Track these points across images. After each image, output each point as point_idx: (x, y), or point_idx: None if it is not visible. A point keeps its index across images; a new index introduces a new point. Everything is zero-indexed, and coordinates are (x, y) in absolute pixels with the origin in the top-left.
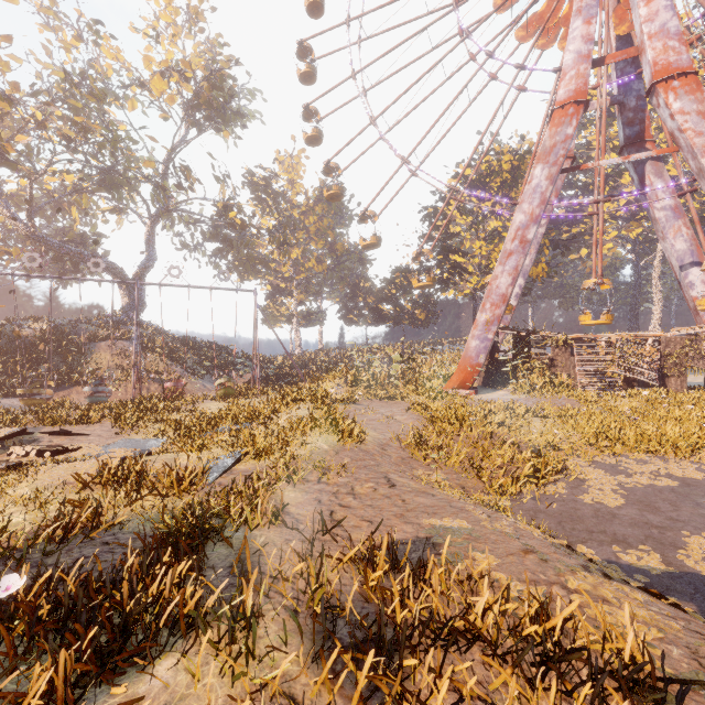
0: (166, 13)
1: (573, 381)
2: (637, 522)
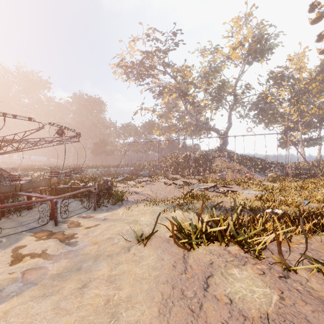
0: (236, 23)
1: None
2: None
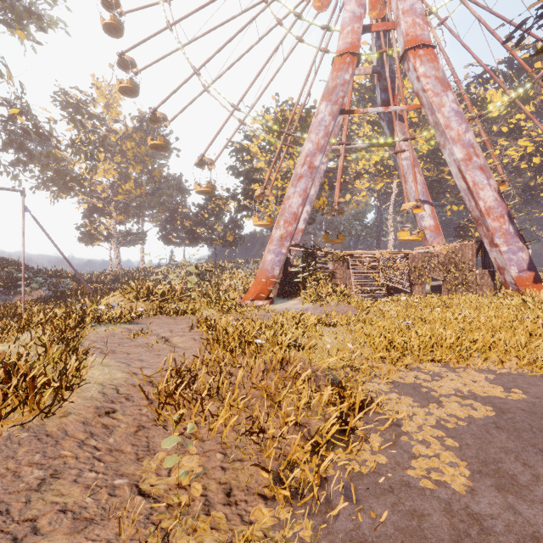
0: None
1: (349, 290)
2: (524, 541)
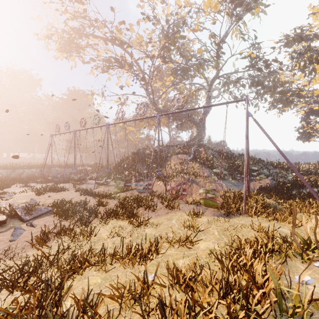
0: None
1: None
2: None
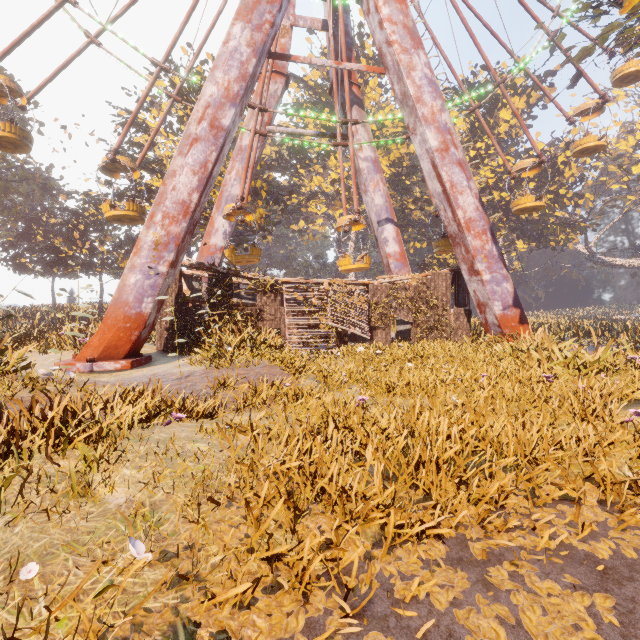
0: None
1: (282, 338)
2: None
